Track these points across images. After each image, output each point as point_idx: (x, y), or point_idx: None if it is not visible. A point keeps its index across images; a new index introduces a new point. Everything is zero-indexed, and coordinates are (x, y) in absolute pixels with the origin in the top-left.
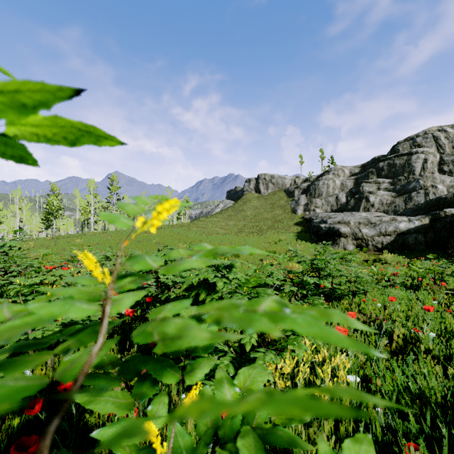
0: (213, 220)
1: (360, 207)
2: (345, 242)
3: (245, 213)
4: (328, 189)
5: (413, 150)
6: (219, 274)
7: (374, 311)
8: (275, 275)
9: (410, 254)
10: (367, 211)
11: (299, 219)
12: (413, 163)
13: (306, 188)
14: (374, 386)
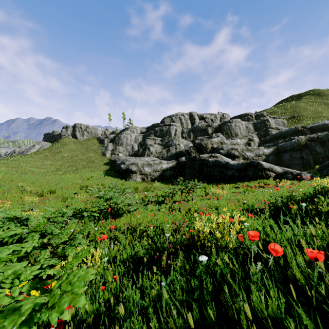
0: (28, 160)
1: (145, 154)
2: (135, 176)
3: (62, 155)
4: (127, 141)
5: (171, 123)
6: (19, 224)
7: (137, 219)
8: (66, 214)
9: (167, 182)
10: (149, 156)
11: (108, 160)
12: (171, 130)
13: (112, 138)
14: (119, 259)
